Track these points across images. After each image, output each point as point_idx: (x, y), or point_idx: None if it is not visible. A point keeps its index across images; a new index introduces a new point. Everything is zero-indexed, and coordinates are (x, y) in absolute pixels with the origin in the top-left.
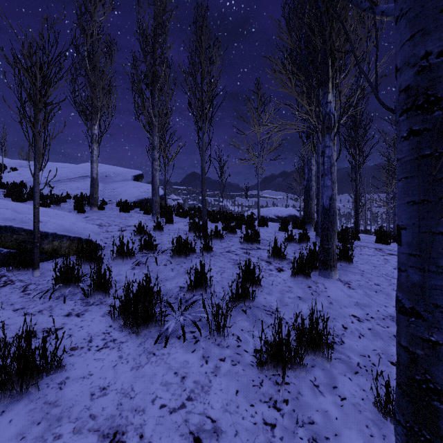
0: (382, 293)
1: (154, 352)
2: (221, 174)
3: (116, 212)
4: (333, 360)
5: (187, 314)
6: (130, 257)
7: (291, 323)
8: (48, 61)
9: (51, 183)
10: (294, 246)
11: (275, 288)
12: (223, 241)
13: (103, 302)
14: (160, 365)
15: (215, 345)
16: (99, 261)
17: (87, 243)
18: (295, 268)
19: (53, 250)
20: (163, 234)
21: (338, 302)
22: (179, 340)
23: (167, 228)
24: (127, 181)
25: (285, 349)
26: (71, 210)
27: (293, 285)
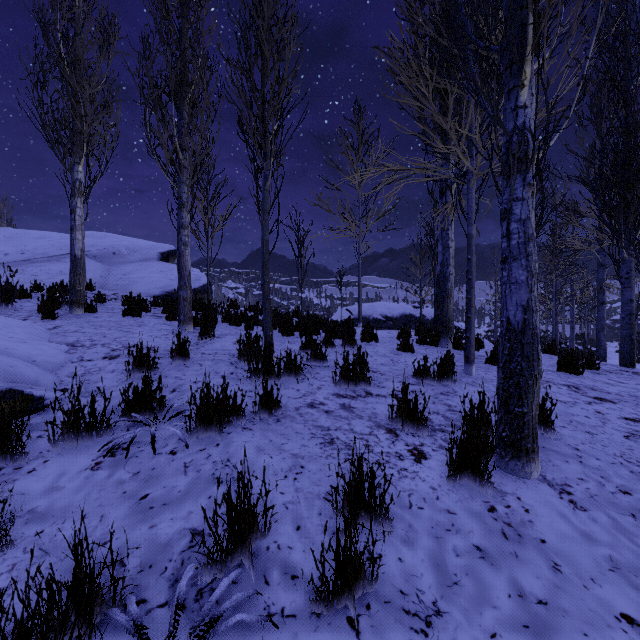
0: None
1: None
2: (299, 252)
3: (117, 316)
4: None
5: None
6: (99, 432)
7: None
8: None
9: (16, 263)
10: (431, 387)
11: (418, 518)
12: (301, 379)
13: None
14: None
15: None
16: (16, 450)
17: None
18: (455, 460)
19: None
20: (189, 366)
21: (572, 564)
22: None
23: (201, 350)
24: (148, 261)
25: None
26: (33, 314)
27: (455, 505)
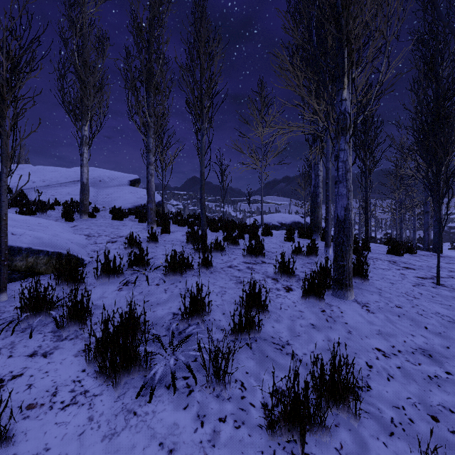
0: (406, 317)
1: (135, 410)
2: (222, 179)
3: (108, 220)
4: (360, 416)
5: (180, 352)
6: (118, 275)
7: (305, 361)
8: (19, 47)
9: (40, 188)
10: (302, 259)
11: (284, 313)
12: (224, 254)
13: (79, 336)
14: (142, 431)
15: (214, 397)
16: (80, 281)
17: (66, 260)
18: (306, 288)
19: (28, 268)
20: (158, 247)
21: (358, 331)
22: (168, 391)
23: (163, 239)
24: (122, 186)
25: (305, 415)
26: (59, 218)
27: (304, 309)
